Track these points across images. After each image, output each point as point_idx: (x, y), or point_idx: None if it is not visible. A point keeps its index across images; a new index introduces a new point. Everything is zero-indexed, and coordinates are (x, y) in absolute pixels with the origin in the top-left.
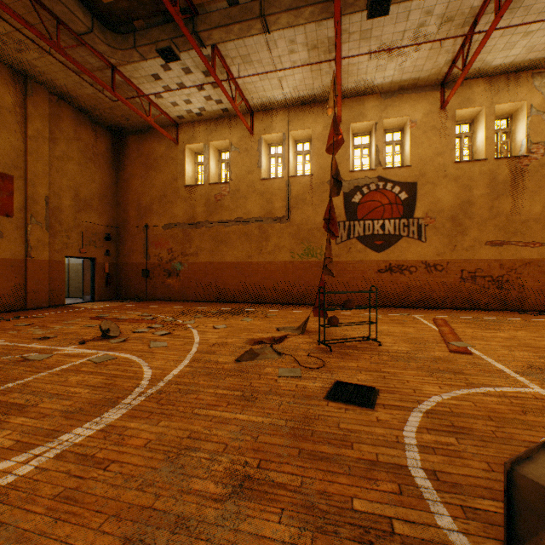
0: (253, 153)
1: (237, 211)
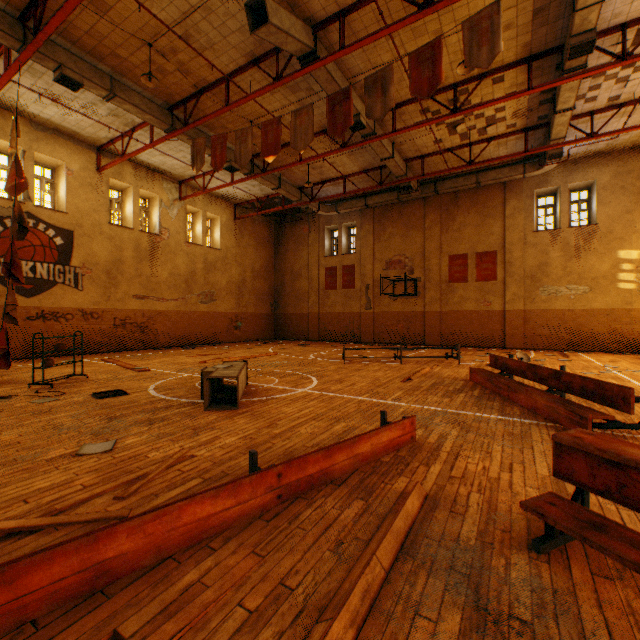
0: None
1: None
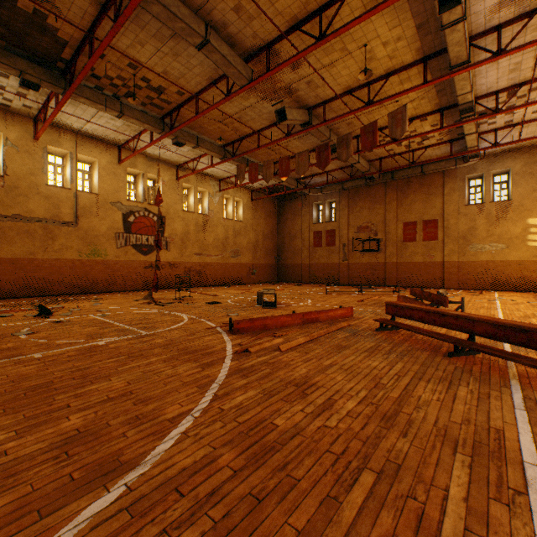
0: (37, 158)
1: (16, 208)
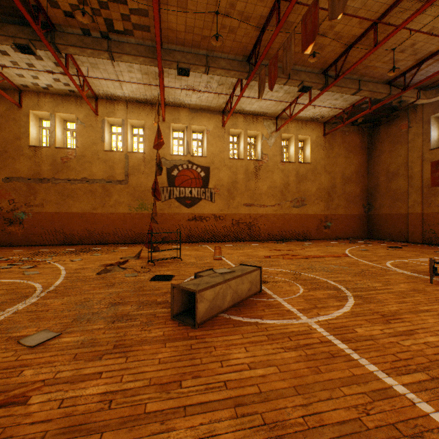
0: (98, 129)
1: (83, 172)
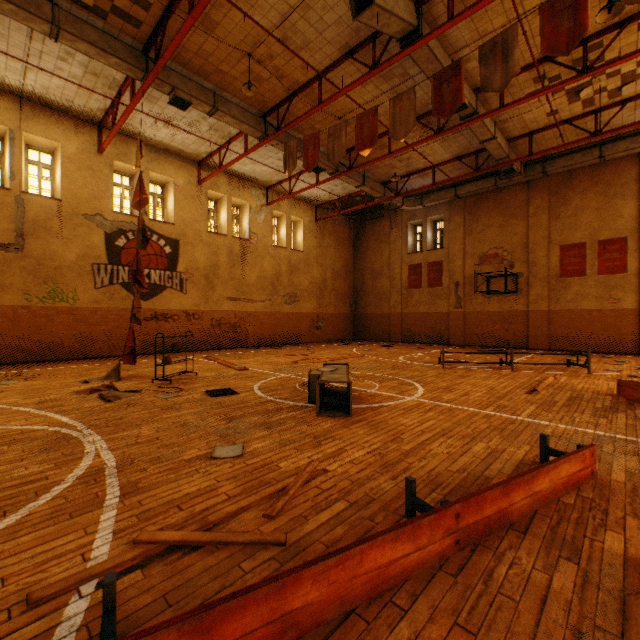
0: None
1: None
